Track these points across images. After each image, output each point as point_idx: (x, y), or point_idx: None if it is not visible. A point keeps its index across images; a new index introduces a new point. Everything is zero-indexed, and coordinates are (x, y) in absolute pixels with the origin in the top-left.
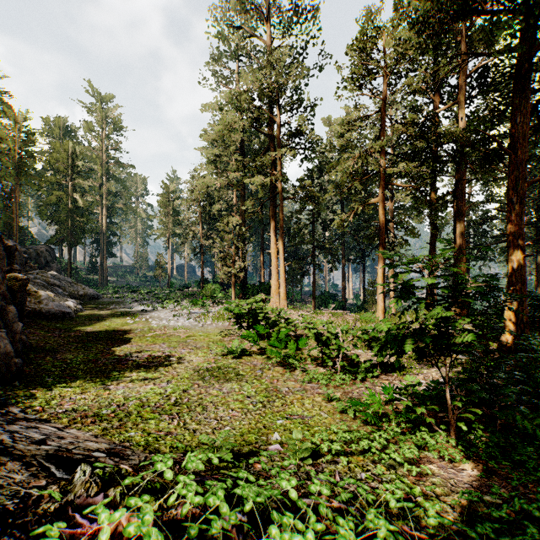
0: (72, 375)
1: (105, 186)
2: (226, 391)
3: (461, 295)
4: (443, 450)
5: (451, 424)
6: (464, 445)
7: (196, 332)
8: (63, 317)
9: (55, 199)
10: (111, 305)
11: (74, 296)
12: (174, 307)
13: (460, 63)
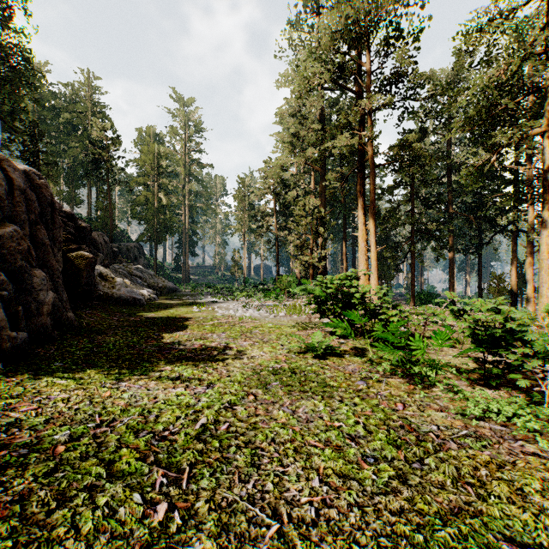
0: (93, 361)
1: (188, 186)
2: (304, 417)
3: None
4: None
5: None
6: None
7: (265, 323)
8: (134, 304)
9: (143, 199)
10: (185, 296)
11: (154, 288)
12: (245, 300)
13: None
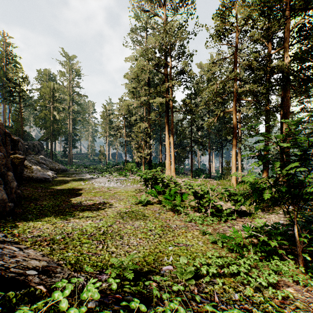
0: (44, 214)
1: (71, 107)
2: (136, 226)
3: (307, 159)
4: (295, 275)
5: (299, 255)
6: (312, 272)
7: (120, 190)
8: (45, 181)
9: (43, 115)
10: (73, 174)
11: (53, 169)
12: (108, 176)
13: (288, 17)
